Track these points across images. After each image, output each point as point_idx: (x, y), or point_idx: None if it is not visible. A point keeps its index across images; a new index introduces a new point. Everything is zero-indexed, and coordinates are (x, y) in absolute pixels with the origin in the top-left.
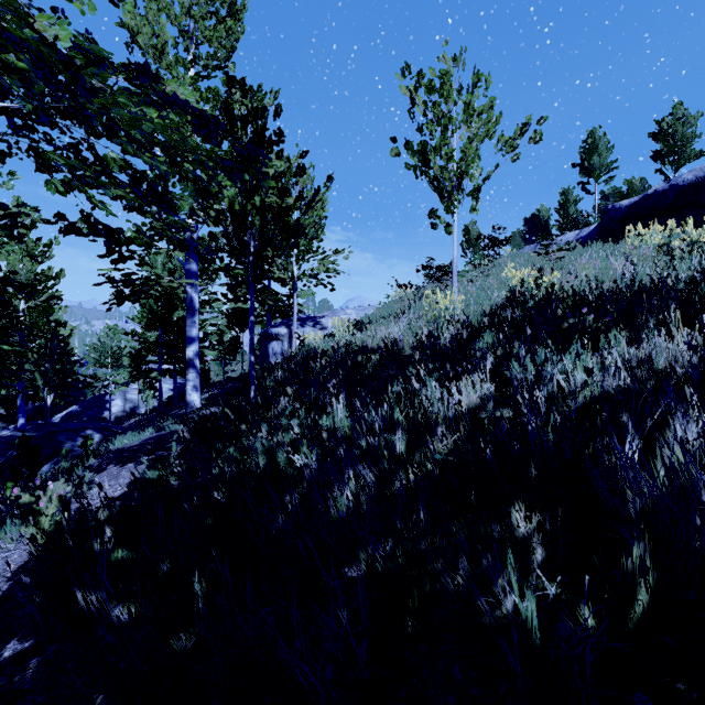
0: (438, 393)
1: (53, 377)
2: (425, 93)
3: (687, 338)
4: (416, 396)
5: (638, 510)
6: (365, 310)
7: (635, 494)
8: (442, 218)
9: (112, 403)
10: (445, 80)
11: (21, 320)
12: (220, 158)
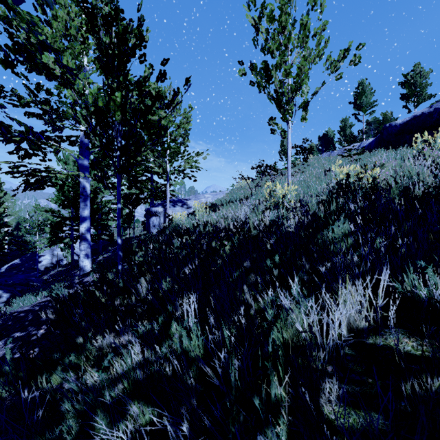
0: (315, 316)
1: None
2: (267, 21)
3: None
4: (282, 309)
5: None
6: (217, 194)
7: None
8: (279, 125)
9: (43, 258)
10: (284, 10)
11: None
12: None
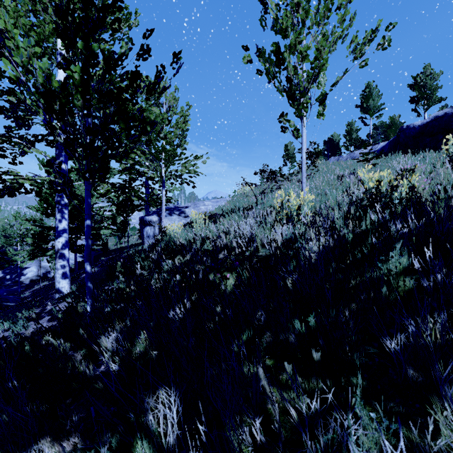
0: None
1: None
2: None
3: None
4: None
5: None
6: (218, 202)
7: None
8: (291, 122)
9: (28, 270)
10: None
11: None
12: None
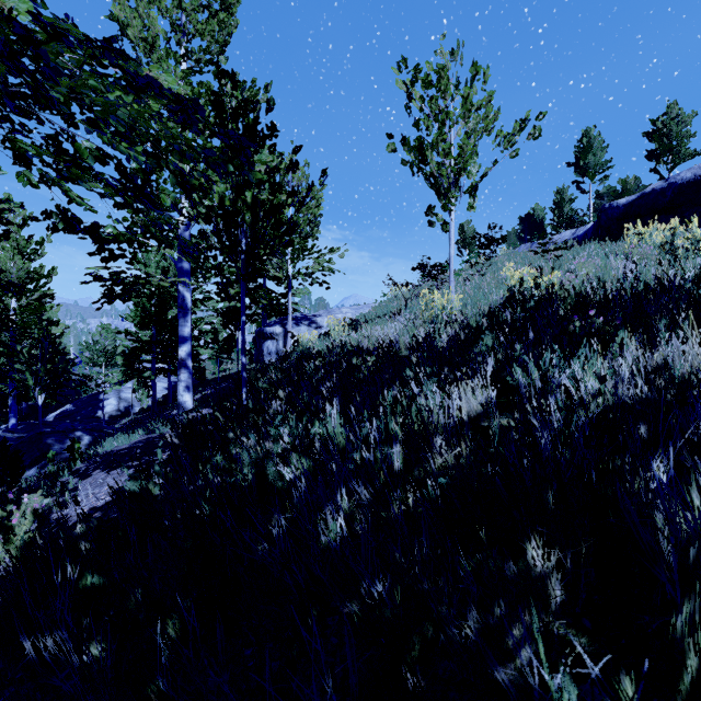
0: (438, 400)
1: (44, 376)
2: (422, 87)
3: (700, 341)
4: (414, 402)
5: (690, 563)
6: (360, 308)
7: (674, 532)
8: (439, 216)
9: (106, 402)
10: (442, 75)
11: (12, 318)
12: (202, 147)
